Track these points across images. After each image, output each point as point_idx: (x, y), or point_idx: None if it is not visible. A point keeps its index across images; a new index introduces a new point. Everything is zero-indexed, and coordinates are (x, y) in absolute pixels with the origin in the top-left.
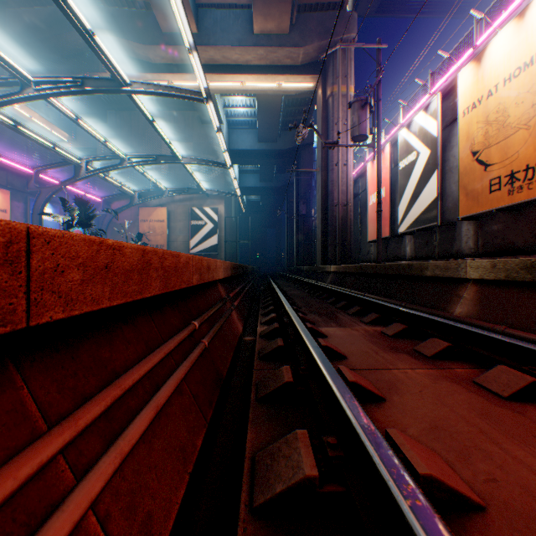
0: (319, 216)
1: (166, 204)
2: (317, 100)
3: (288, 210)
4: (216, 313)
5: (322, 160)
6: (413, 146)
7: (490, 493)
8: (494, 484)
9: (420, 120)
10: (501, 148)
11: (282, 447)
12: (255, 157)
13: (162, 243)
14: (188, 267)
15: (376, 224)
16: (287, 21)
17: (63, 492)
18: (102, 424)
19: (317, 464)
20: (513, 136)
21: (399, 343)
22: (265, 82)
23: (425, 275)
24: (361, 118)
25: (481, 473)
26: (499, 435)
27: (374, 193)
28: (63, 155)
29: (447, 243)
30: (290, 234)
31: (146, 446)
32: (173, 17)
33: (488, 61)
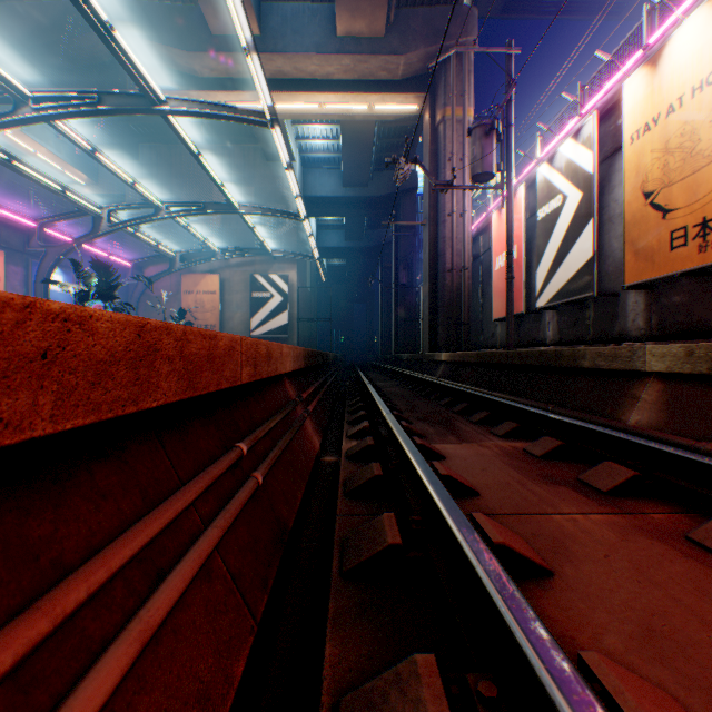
0: (426, 286)
1: (218, 270)
2: (423, 128)
3: (383, 279)
4: (280, 425)
5: (429, 209)
6: (557, 188)
7: None
8: None
9: (567, 151)
10: (688, 186)
11: (390, 694)
12: (339, 207)
13: (214, 322)
14: (234, 355)
15: (505, 296)
16: (383, 19)
17: None
18: None
19: None
20: (707, 169)
21: (553, 469)
22: (353, 103)
23: (582, 366)
24: (485, 149)
25: None
26: None
27: (502, 253)
28: (76, 202)
29: (606, 321)
30: (385, 310)
31: None
32: (227, 13)
33: (668, 64)
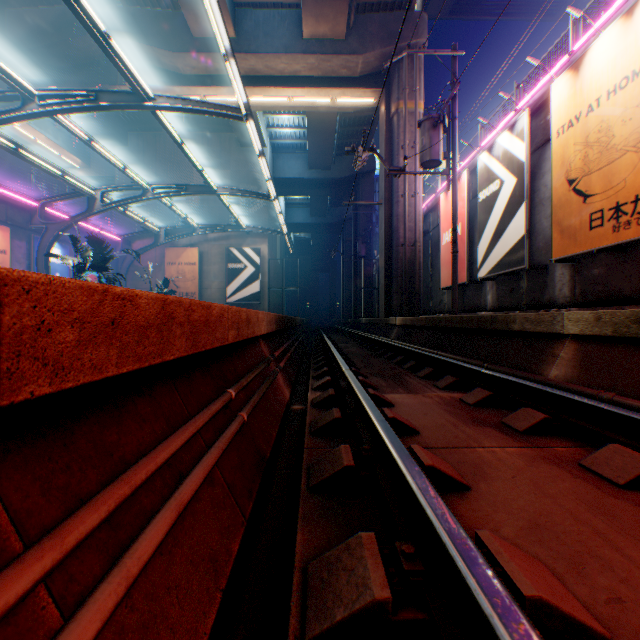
0: (382, 258)
1: (198, 244)
2: (380, 119)
3: (344, 251)
4: (257, 377)
5: (385, 190)
6: (495, 174)
7: (615, 619)
8: (619, 606)
9: (504, 141)
10: (604, 175)
11: (342, 556)
12: (305, 188)
13: (194, 290)
14: (223, 321)
15: (451, 268)
16: (343, 23)
17: (42, 638)
18: (104, 534)
19: (389, 581)
20: (619, 161)
21: (482, 414)
22: (317, 97)
23: (512, 329)
24: (433, 140)
25: (600, 590)
26: (619, 536)
27: (448, 230)
28: (73, 184)
29: (537, 290)
30: (346, 279)
31: (165, 560)
32: (206, 18)
33: (588, 70)
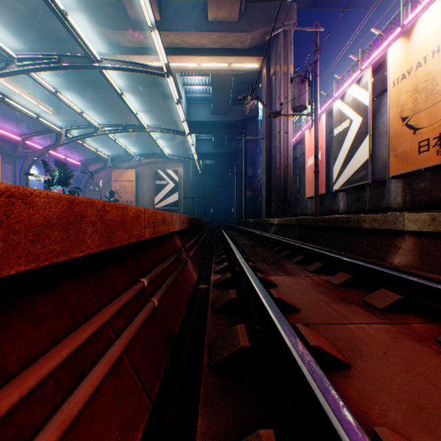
0: (264, 176)
1: (134, 167)
2: (262, 78)
3: (237, 172)
4: (171, 265)
5: (266, 129)
6: (346, 115)
7: None
8: None
9: (352, 92)
10: (429, 113)
11: None
12: (210, 128)
13: (131, 199)
14: (139, 220)
15: (314, 183)
16: (237, 10)
17: None
18: None
19: None
20: None
21: (346, 293)
22: (218, 63)
23: (363, 227)
24: (301, 91)
25: None
26: None
27: (311, 156)
28: (45, 124)
29: (377, 199)
30: (238, 192)
31: None
32: (139, 6)
33: (417, 36)
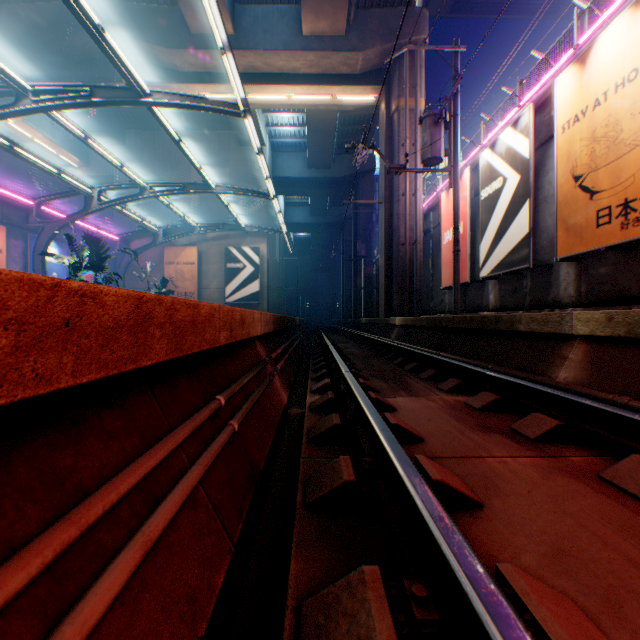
0: (382, 257)
1: (196, 243)
2: (380, 117)
3: (344, 251)
4: (252, 381)
5: (385, 189)
6: (498, 171)
7: None
8: None
9: (507, 138)
10: (611, 171)
11: (342, 596)
12: (305, 187)
13: (192, 290)
14: (213, 321)
15: (452, 267)
16: (343, 19)
17: None
18: (41, 590)
19: (398, 632)
20: (628, 156)
21: (490, 419)
22: (317, 94)
23: (518, 329)
24: (434, 137)
25: None
26: None
27: (450, 228)
28: (70, 183)
29: (541, 290)
30: (346, 279)
31: (127, 611)
32: (204, 14)
33: (595, 62)
